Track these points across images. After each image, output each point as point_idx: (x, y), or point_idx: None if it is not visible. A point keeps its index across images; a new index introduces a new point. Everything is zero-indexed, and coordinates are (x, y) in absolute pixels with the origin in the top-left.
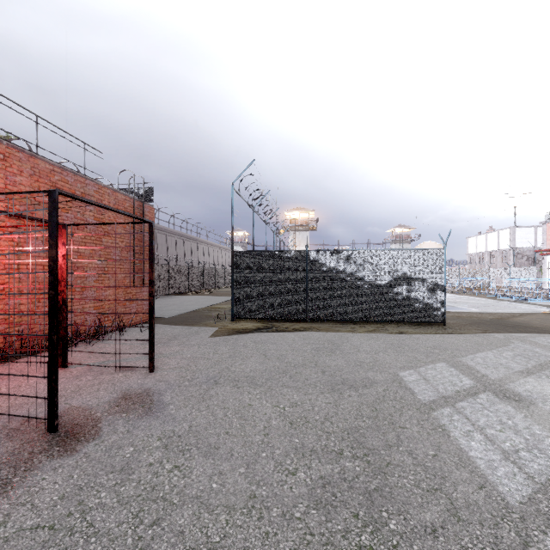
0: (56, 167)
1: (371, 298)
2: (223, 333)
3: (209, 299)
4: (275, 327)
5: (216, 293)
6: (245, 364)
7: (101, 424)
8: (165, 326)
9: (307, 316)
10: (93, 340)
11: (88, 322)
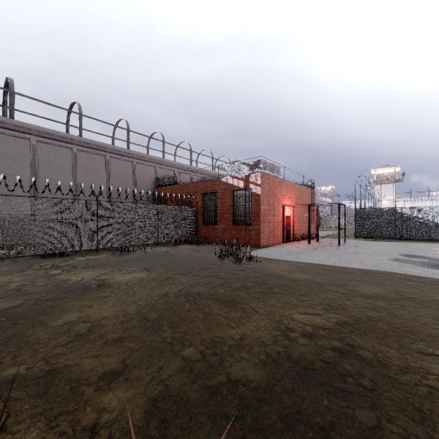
0: (299, 186)
1: (434, 229)
2: (356, 240)
3: (326, 232)
4: (378, 240)
5: (324, 230)
6: (373, 244)
7: (347, 246)
8: (327, 238)
9: (395, 237)
10: (312, 238)
11: (303, 234)
